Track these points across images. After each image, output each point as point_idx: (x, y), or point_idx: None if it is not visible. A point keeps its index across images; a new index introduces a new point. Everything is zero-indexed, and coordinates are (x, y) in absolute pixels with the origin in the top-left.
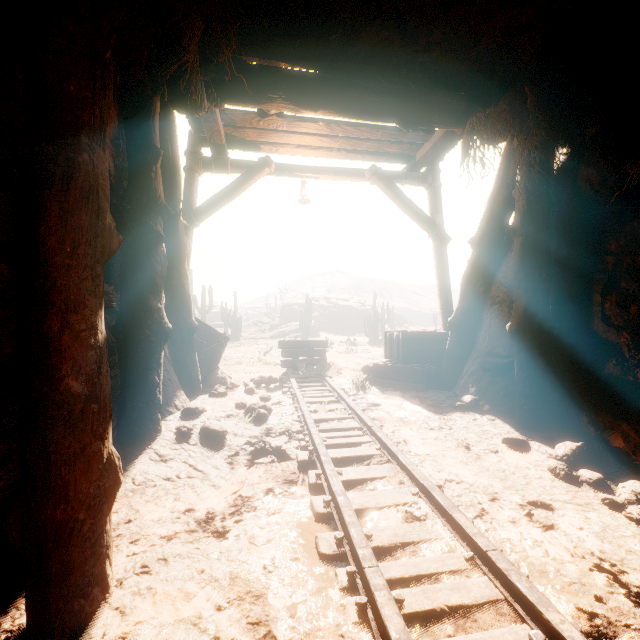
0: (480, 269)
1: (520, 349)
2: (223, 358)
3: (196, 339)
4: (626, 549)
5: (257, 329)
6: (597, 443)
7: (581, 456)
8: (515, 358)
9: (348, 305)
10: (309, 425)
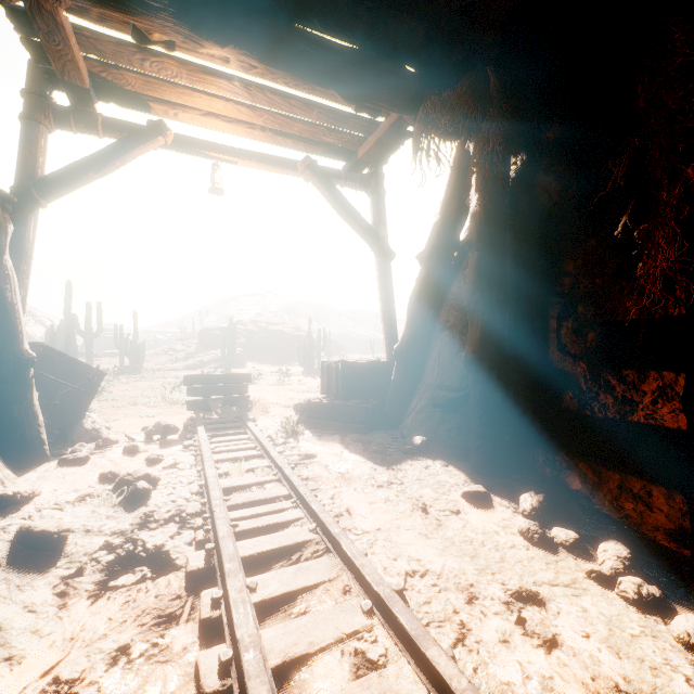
0: (429, 289)
1: (476, 382)
2: (111, 398)
3: (46, 376)
4: (647, 663)
5: (167, 358)
6: (555, 485)
7: (549, 509)
8: (471, 392)
9: (280, 330)
10: (213, 502)
